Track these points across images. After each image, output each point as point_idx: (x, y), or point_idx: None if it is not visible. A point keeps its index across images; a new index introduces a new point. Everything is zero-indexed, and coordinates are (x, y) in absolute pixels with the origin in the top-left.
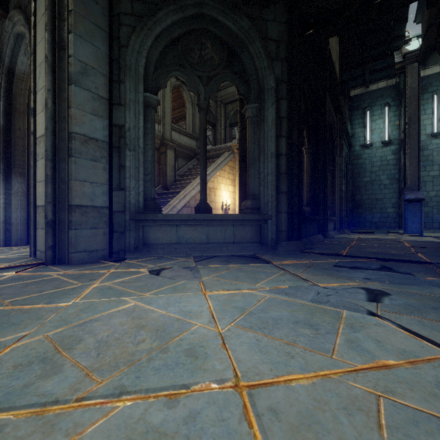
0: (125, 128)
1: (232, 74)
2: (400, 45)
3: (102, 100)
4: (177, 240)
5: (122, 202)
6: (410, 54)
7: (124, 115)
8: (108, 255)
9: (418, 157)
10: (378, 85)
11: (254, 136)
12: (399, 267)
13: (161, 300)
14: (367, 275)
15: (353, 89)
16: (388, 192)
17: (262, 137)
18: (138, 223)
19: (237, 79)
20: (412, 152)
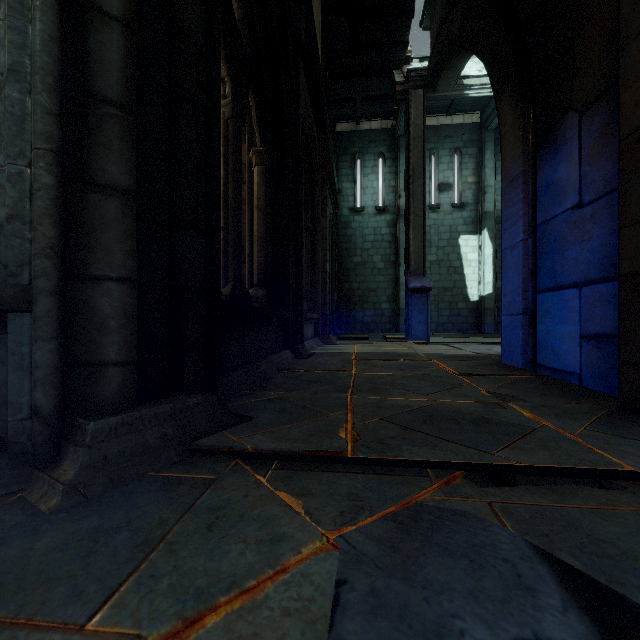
0: None
1: None
2: (401, 60)
3: None
4: None
5: None
6: (415, 73)
7: None
8: None
9: (423, 227)
10: (371, 124)
11: None
12: (632, 565)
13: None
14: None
15: (340, 121)
16: (383, 280)
17: None
18: None
19: None
20: (417, 220)
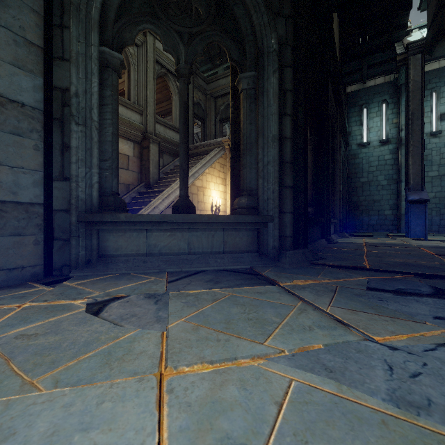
0: (70, 92)
1: (222, 33)
2: (401, 35)
3: (33, 48)
4: (146, 249)
5: (67, 197)
6: (413, 44)
7: (69, 74)
8: (45, 273)
9: (421, 155)
10: (375, 81)
11: (250, 114)
12: None
13: (46, 417)
14: (432, 309)
15: (350, 84)
16: (386, 194)
17: (262, 114)
18: (91, 226)
19: (228, 40)
20: (416, 150)
